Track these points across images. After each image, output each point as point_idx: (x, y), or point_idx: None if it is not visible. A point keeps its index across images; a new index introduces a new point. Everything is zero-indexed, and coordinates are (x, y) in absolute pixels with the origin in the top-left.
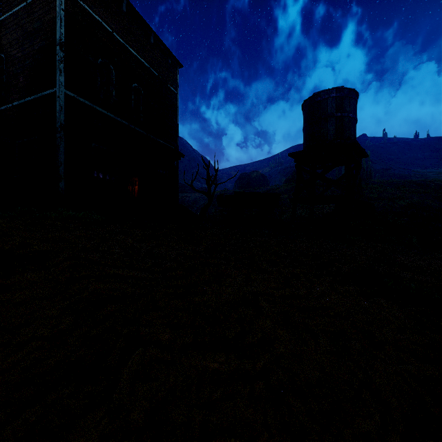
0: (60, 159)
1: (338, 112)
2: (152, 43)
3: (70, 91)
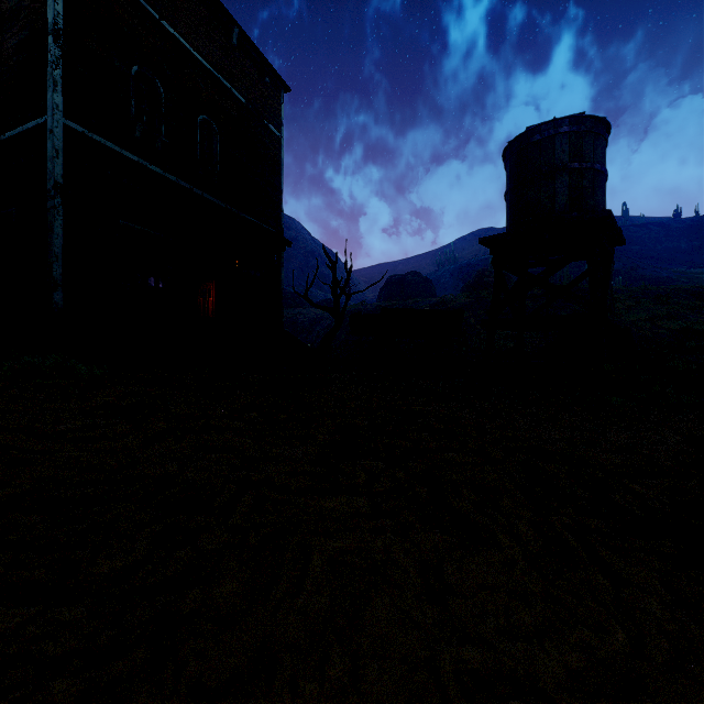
0: (54, 248)
1: (574, 162)
2: (235, 45)
3: (76, 122)
